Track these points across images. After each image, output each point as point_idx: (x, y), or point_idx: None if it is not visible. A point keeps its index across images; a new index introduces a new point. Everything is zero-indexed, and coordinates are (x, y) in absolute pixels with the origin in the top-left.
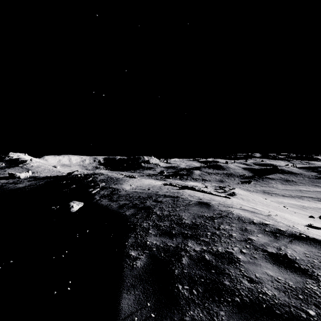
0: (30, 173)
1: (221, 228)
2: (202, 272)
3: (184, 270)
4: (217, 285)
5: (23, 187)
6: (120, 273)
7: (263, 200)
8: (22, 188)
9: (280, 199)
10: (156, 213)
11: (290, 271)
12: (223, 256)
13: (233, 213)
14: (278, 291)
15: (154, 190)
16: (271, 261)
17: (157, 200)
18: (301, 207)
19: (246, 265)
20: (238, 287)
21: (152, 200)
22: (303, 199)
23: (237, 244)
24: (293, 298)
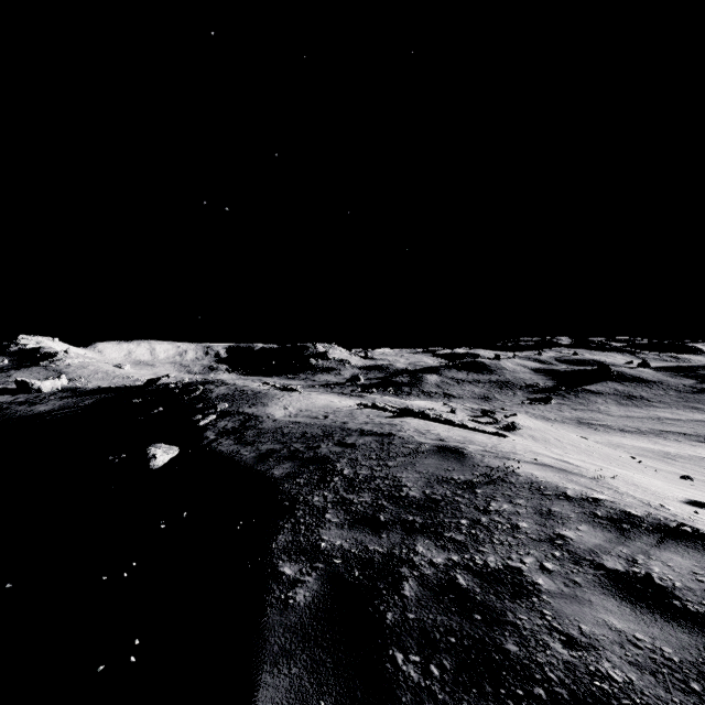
0: (65, 381)
1: (493, 509)
2: (451, 619)
3: (409, 614)
4: (488, 653)
5: (47, 413)
6: (257, 620)
7: (579, 440)
8: (46, 414)
9: (616, 439)
10: (343, 474)
11: (664, 619)
12: (501, 578)
13: (519, 473)
14: (639, 672)
15: (337, 420)
16: (614, 591)
17: (344, 443)
18: (661, 455)
19: (556, 602)
20: (541, 658)
21: (334, 443)
22: (666, 438)
23: (533, 549)
24: (678, 691)
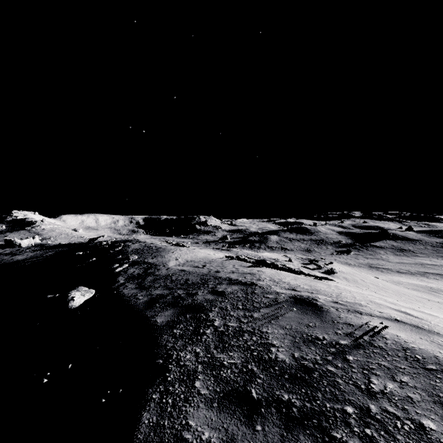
0: (37, 240)
1: (378, 390)
2: None
3: None
4: None
5: (22, 260)
6: None
7: (376, 280)
8: (21, 261)
9: (395, 278)
10: (214, 325)
11: None
12: None
13: (384, 335)
14: None
15: (212, 269)
16: None
17: (216, 291)
18: (428, 290)
19: None
20: None
21: (208, 290)
22: (428, 277)
23: None
24: None
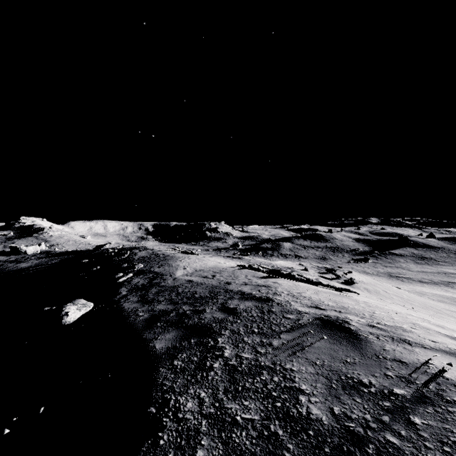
0: (44, 247)
1: None
2: None
3: None
4: None
5: (26, 268)
6: None
7: (399, 291)
8: (25, 269)
9: (418, 288)
10: (224, 356)
11: None
12: None
13: (455, 381)
14: None
15: (222, 280)
16: None
17: (226, 308)
18: (455, 301)
19: None
20: None
21: (217, 307)
22: (453, 287)
23: None
24: None
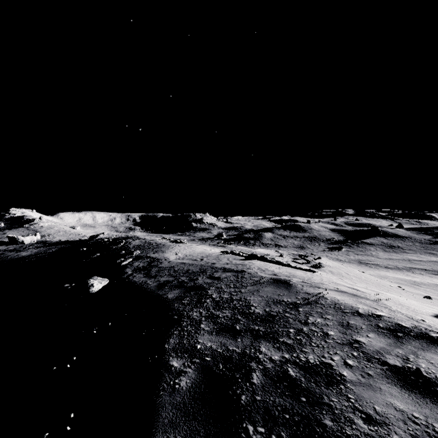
0: (39, 237)
1: (311, 322)
2: (285, 401)
3: (257, 396)
4: (312, 426)
5: (27, 256)
6: (154, 399)
7: (360, 274)
8: (26, 257)
9: (382, 273)
10: (212, 297)
11: (432, 402)
12: (318, 370)
13: (327, 297)
14: None
15: (209, 261)
16: (396, 381)
17: (213, 277)
18: (411, 283)
19: (357, 389)
20: (349, 431)
21: (206, 276)
22: (414, 272)
23: (338, 350)
24: None
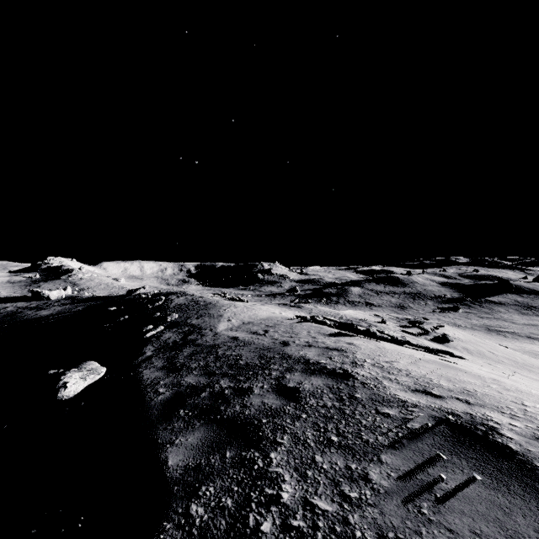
0: (70, 291)
1: None
2: None
3: None
4: None
5: (46, 317)
6: None
7: (508, 352)
8: (45, 318)
9: (527, 346)
10: (280, 501)
11: None
12: None
13: None
14: None
15: (277, 337)
16: None
17: (283, 387)
18: None
19: None
20: None
21: (270, 385)
22: None
23: None
24: None
